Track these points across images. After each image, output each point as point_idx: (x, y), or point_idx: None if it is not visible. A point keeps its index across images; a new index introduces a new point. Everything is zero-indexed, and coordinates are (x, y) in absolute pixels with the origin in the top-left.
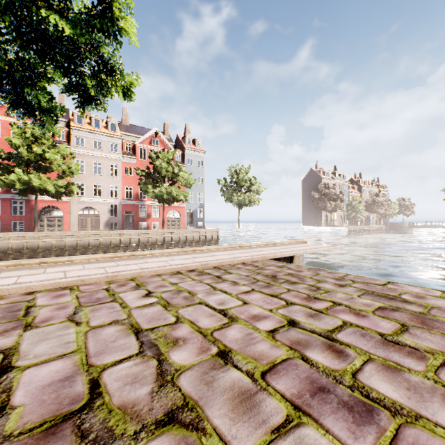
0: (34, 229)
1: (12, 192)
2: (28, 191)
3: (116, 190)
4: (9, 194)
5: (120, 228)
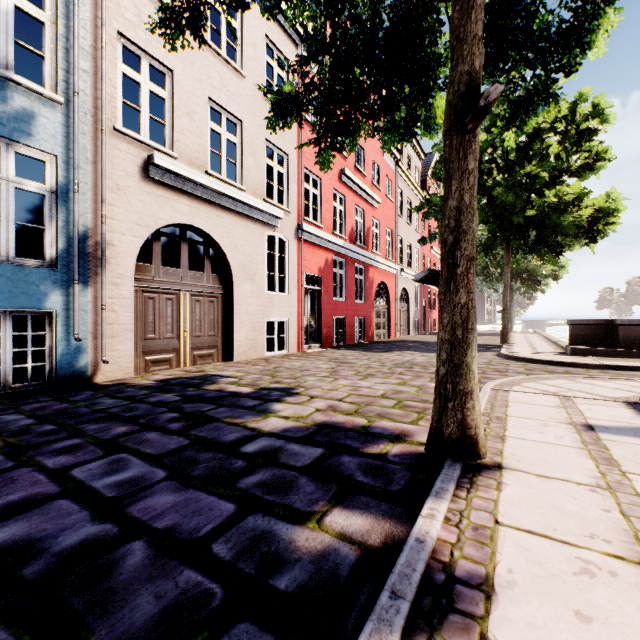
0: (507, 335)
1: (354, 244)
2: (544, 245)
3: (416, 257)
4: (357, 247)
5: (419, 330)
